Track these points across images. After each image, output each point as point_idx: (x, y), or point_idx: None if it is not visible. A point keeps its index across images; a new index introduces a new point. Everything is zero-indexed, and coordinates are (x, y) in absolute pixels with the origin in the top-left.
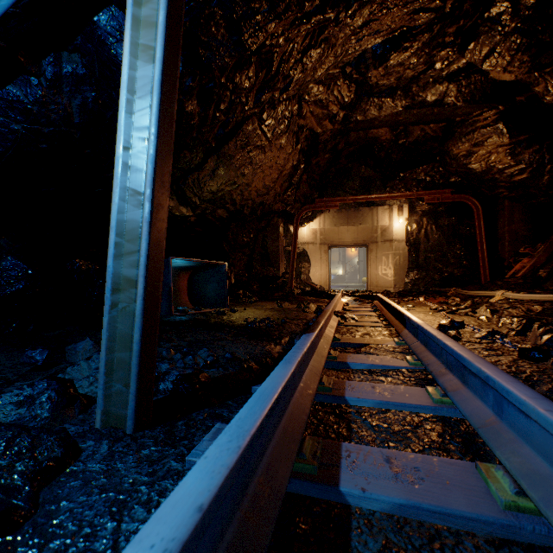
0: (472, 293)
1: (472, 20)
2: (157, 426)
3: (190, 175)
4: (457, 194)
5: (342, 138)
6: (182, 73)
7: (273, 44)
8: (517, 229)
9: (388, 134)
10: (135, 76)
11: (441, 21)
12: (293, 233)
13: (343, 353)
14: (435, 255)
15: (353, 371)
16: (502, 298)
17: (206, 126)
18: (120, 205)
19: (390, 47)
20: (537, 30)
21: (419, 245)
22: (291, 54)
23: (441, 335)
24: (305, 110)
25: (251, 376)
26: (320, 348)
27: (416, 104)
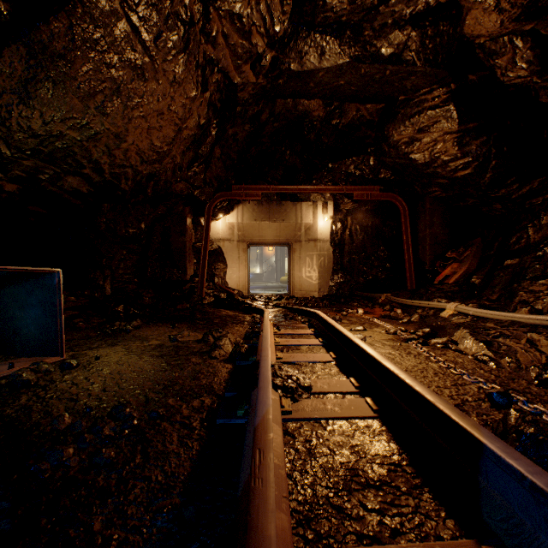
0: (411, 302)
1: None
2: None
3: None
4: (386, 192)
5: (267, 105)
6: None
7: None
8: (437, 232)
9: (321, 109)
10: None
11: None
12: (204, 226)
13: None
14: (360, 257)
15: None
16: (455, 312)
17: None
18: None
19: None
20: None
21: (344, 246)
22: None
23: None
24: (215, 26)
25: None
26: None
27: (367, 56)
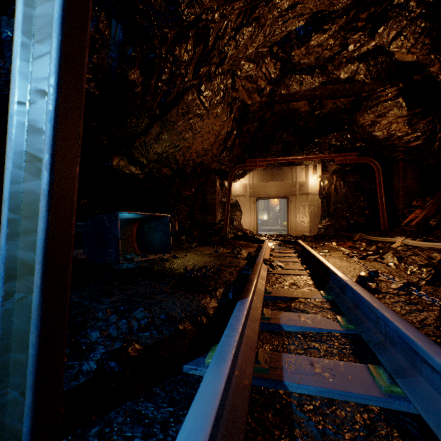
0: (375, 238)
1: (382, 7)
2: (64, 439)
3: (137, 139)
4: (361, 157)
5: (268, 109)
6: (123, 42)
7: (209, 19)
8: (409, 185)
9: (306, 106)
10: (33, 15)
11: (356, 6)
12: (227, 188)
13: (275, 311)
14: (343, 206)
15: (287, 335)
16: (402, 244)
17: (149, 95)
18: (14, 173)
19: (312, 29)
20: (438, 16)
21: (330, 198)
22: (226, 30)
23: (375, 302)
24: (238, 84)
25: (184, 343)
26: (254, 309)
27: (331, 80)
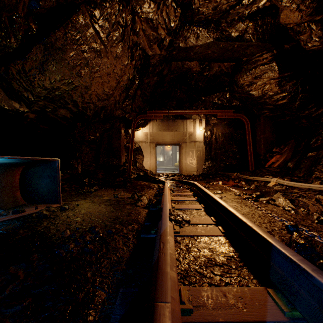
0: (251, 178)
1: None
2: None
3: (11, 63)
4: (236, 113)
5: (166, 65)
6: None
7: None
8: (267, 137)
9: (197, 67)
10: None
11: None
12: (131, 134)
13: None
14: (221, 151)
15: None
16: (276, 183)
17: None
18: None
19: None
20: None
21: (211, 145)
22: None
23: None
24: (138, 26)
25: None
26: None
27: (223, 37)
